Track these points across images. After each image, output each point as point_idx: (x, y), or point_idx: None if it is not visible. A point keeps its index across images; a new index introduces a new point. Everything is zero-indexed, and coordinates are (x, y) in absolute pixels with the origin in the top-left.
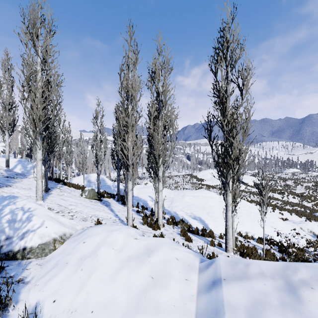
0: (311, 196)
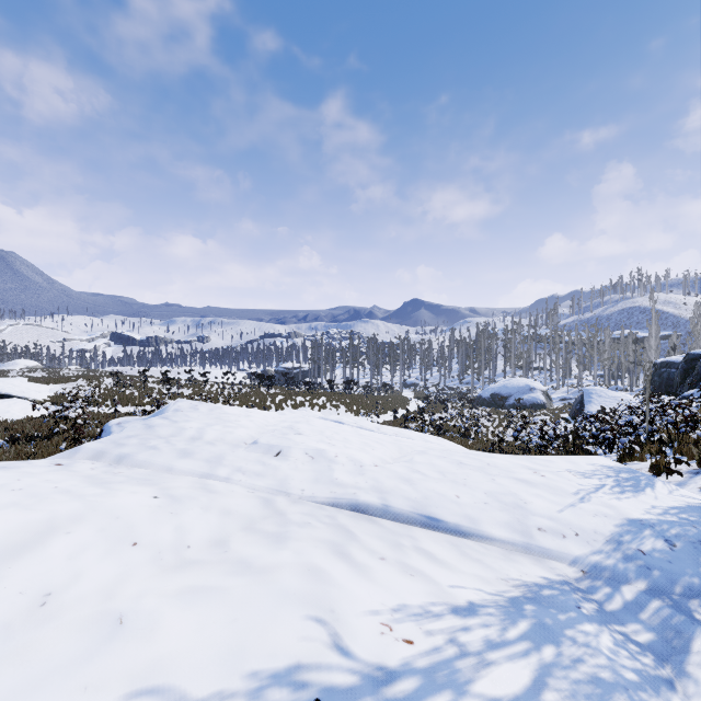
0: (217, 394)
